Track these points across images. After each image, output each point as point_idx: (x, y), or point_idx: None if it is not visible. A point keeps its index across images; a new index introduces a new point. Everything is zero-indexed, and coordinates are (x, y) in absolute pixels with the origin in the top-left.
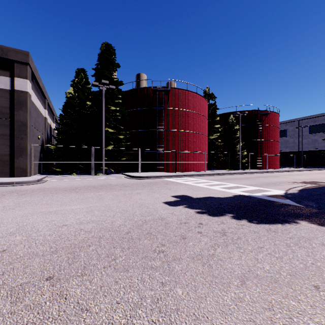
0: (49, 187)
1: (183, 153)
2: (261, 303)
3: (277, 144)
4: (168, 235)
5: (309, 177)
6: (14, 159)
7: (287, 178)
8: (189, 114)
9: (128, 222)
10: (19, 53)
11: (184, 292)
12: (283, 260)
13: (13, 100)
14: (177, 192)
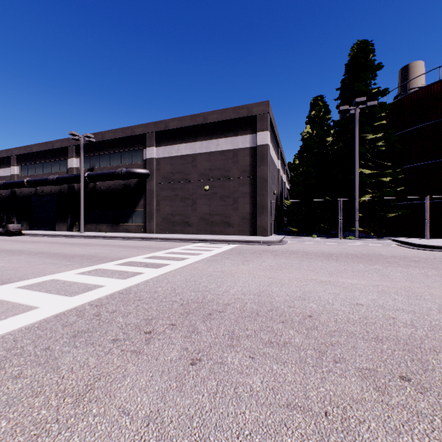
0: (295, 249)
1: None
2: None
3: None
4: None
5: None
6: (256, 217)
7: None
8: None
9: None
10: (260, 106)
11: None
12: None
13: (255, 157)
14: None
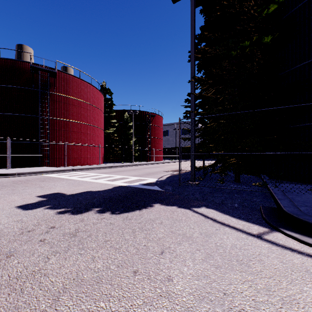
0: None
1: (75, 145)
2: None
3: (161, 141)
4: None
5: (178, 167)
6: None
7: (164, 168)
8: (82, 104)
9: None
10: None
11: None
12: (121, 250)
13: None
14: (50, 190)
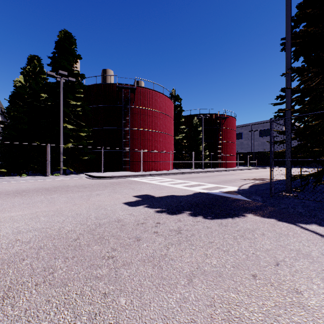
0: None
1: (150, 152)
2: (204, 301)
3: (234, 145)
4: (122, 238)
5: (258, 175)
6: None
7: (241, 176)
8: (155, 114)
9: (79, 227)
10: None
11: (128, 301)
12: (229, 253)
13: None
14: (140, 192)
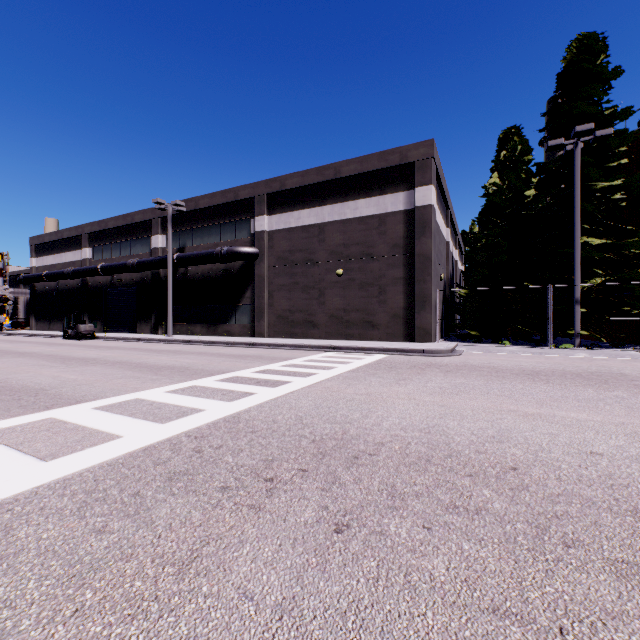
0: (477, 363)
1: None
2: None
3: None
4: None
5: None
6: (414, 315)
7: None
8: None
9: None
10: (420, 148)
11: None
12: None
13: (413, 224)
14: None
